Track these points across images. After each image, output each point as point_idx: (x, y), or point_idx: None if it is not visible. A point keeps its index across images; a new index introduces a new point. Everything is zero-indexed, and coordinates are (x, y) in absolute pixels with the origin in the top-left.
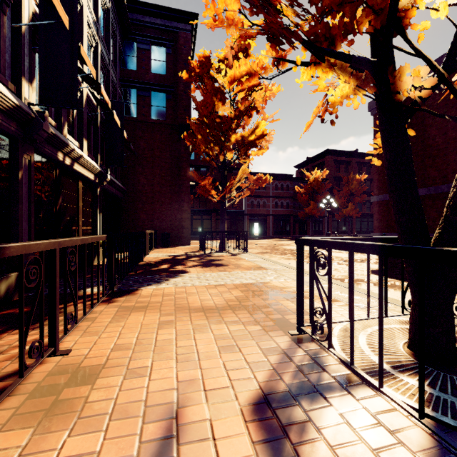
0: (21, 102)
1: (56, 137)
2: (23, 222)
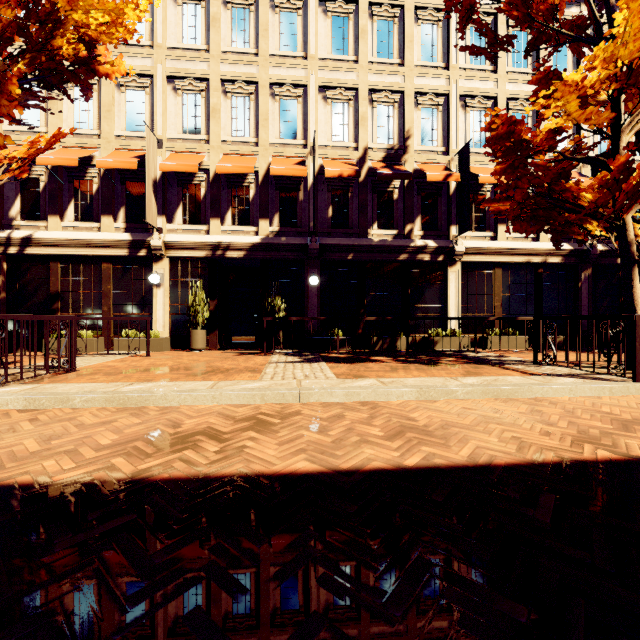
0: (576, 245)
1: (610, 251)
2: (583, 311)
